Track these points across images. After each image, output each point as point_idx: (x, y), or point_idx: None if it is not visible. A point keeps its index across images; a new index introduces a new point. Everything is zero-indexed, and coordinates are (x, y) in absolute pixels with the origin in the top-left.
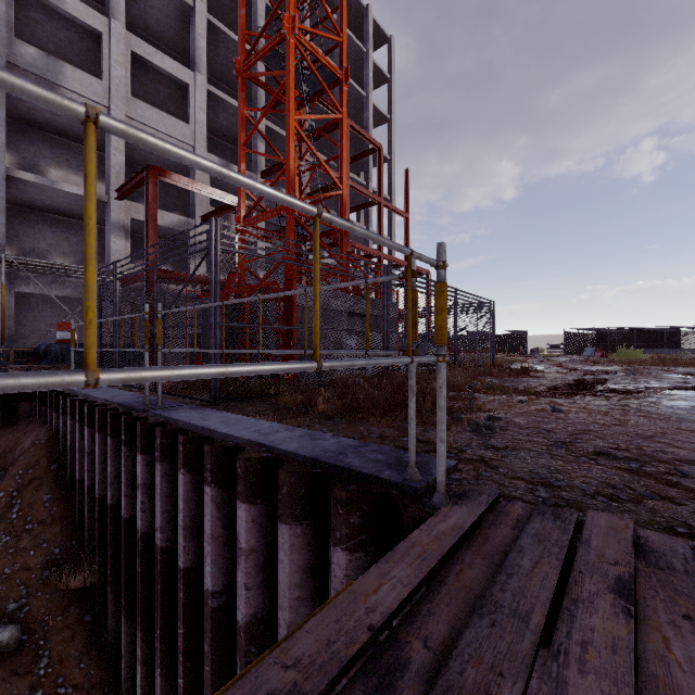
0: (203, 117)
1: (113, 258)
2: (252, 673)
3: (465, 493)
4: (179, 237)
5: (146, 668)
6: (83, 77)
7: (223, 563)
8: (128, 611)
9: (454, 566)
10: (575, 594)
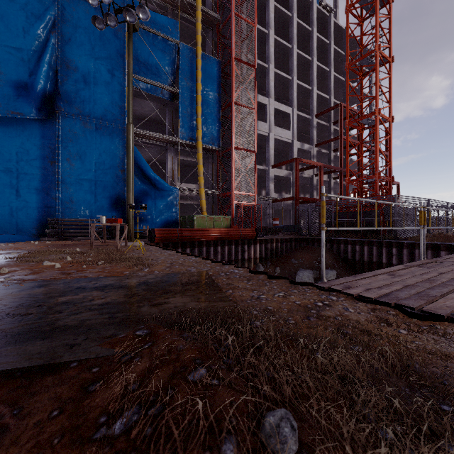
0: (295, 126)
1: (270, 192)
2: None
3: None
4: (279, 178)
5: None
6: (262, 124)
7: None
8: None
9: None
10: None
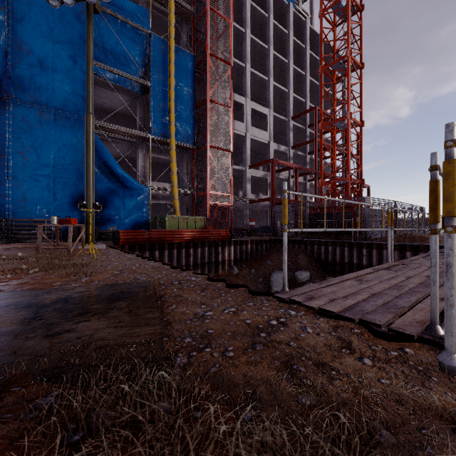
0: (272, 128)
1: (247, 192)
2: None
3: None
4: (256, 179)
5: None
6: (239, 124)
7: None
8: None
9: None
10: None
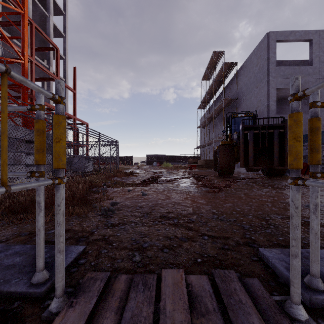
0: None
1: None
2: None
3: (82, 286)
4: None
5: None
6: None
7: None
8: None
9: None
10: None
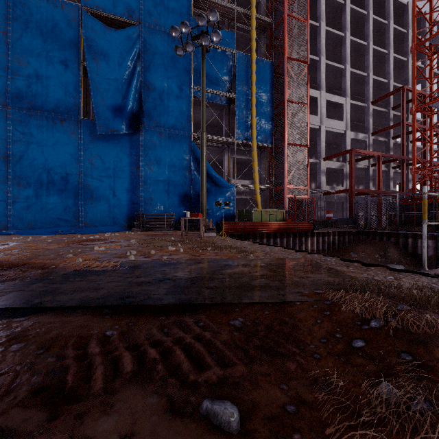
0: (348, 116)
1: (321, 184)
2: None
3: None
4: (330, 170)
5: None
6: (313, 117)
7: None
8: None
9: None
10: None
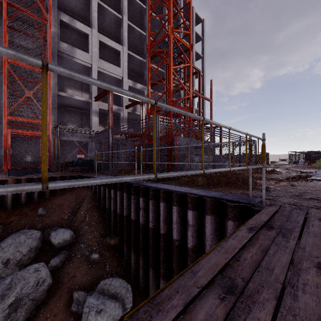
0: (126, 64)
1: (93, 125)
2: (245, 225)
3: (270, 204)
4: (115, 114)
5: (143, 269)
6: (82, 53)
7: (179, 230)
8: (134, 251)
9: (275, 217)
10: (309, 220)
